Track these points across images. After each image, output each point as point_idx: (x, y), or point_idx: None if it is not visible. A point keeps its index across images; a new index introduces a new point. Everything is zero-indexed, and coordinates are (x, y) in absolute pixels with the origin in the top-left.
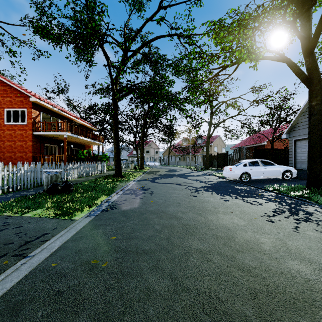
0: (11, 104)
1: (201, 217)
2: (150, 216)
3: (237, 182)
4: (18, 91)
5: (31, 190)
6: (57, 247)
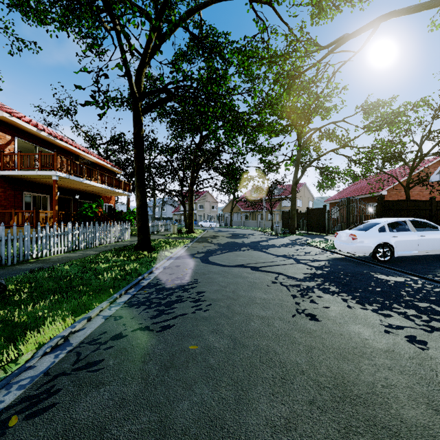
0: None
1: None
2: None
3: (367, 263)
4: None
5: None
6: None
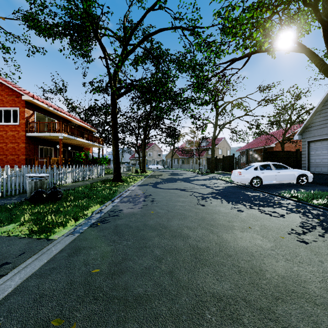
0: (3, 103)
1: (213, 235)
2: (149, 233)
3: (247, 188)
4: (10, 89)
5: (14, 198)
6: (12, 289)
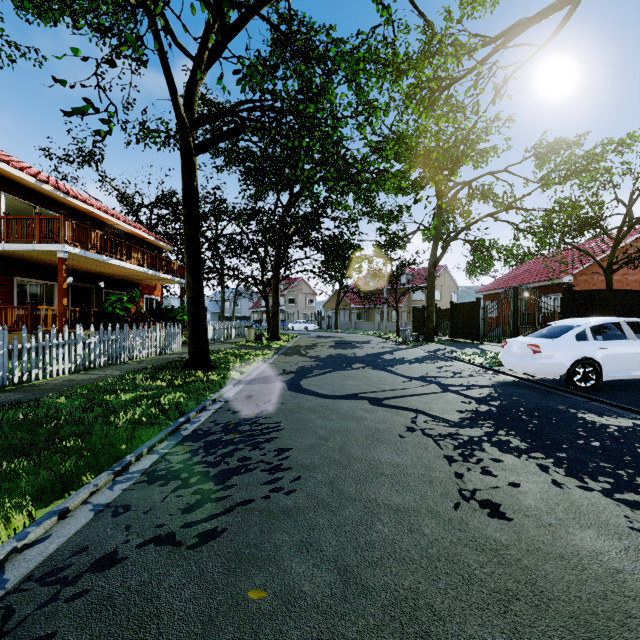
0: None
1: None
2: None
3: (558, 391)
4: None
5: None
6: None
